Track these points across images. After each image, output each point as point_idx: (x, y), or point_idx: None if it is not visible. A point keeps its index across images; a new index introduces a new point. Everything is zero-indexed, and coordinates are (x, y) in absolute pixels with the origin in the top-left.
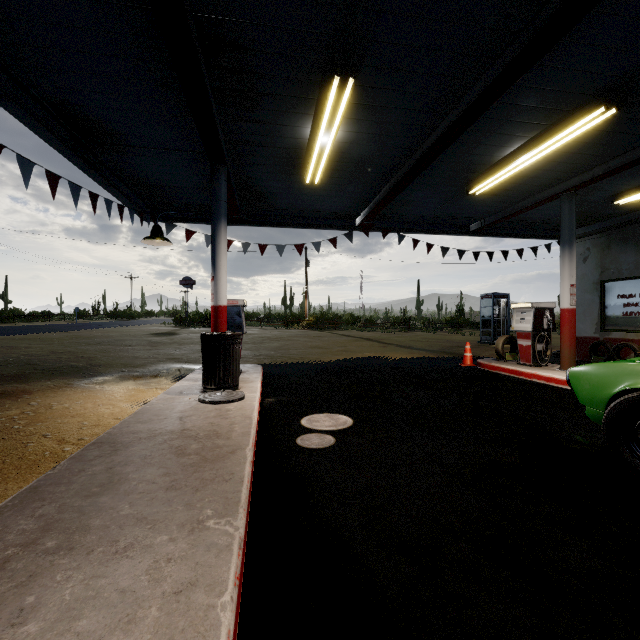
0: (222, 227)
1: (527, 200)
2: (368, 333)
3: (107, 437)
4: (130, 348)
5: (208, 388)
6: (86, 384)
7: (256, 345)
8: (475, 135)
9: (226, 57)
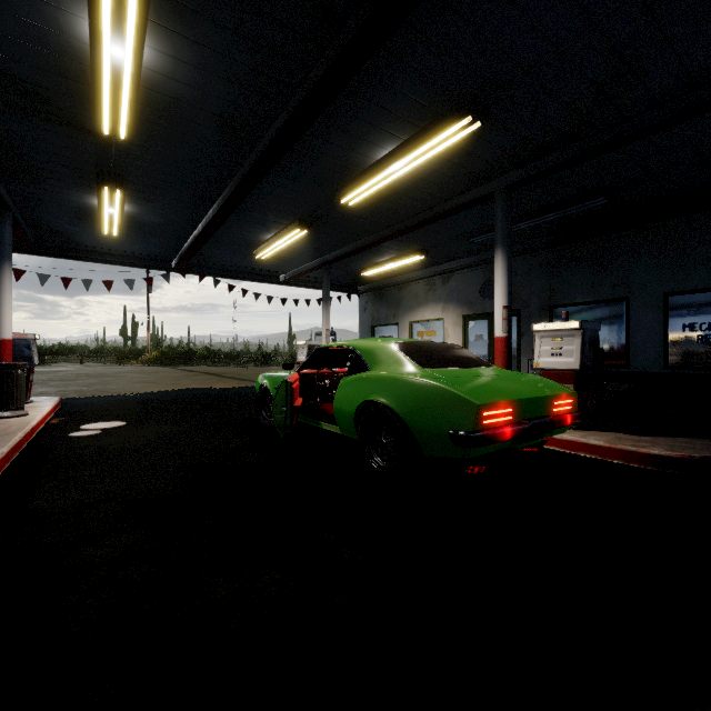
0: (7, 268)
1: (306, 265)
2: (219, 368)
3: None
4: None
5: None
6: None
7: (66, 382)
8: (237, 225)
9: (5, 154)
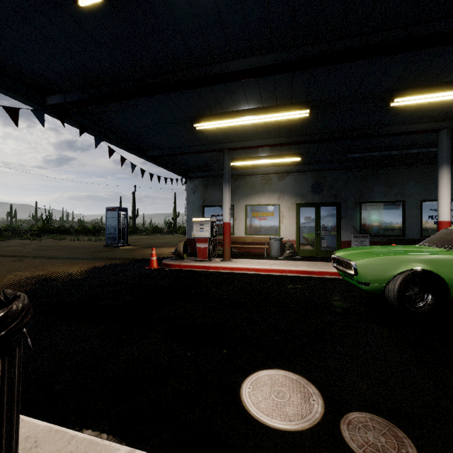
0: None
1: (202, 146)
2: None
3: None
4: None
5: None
6: None
7: None
8: (253, 82)
9: None
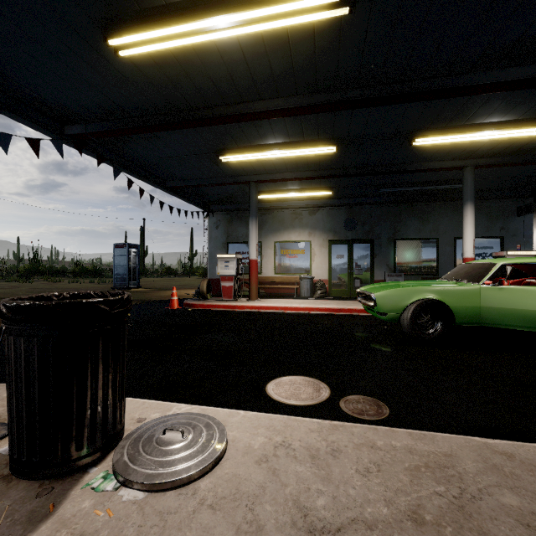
0: None
1: (227, 178)
2: None
3: None
4: None
5: (81, 456)
6: None
7: None
8: (279, 120)
9: None
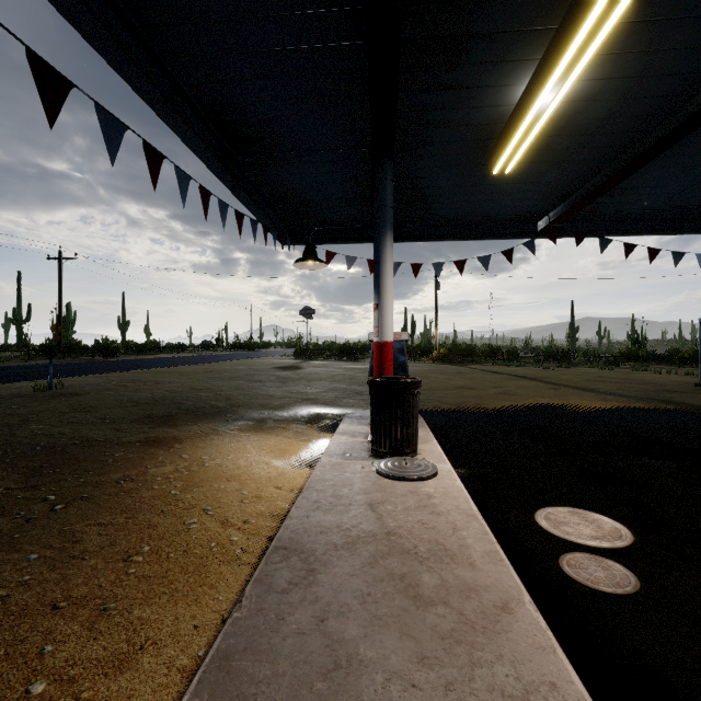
0: (388, 240)
1: None
2: (518, 369)
3: (289, 536)
4: (261, 384)
5: (381, 452)
6: (231, 430)
7: None
8: None
9: None
